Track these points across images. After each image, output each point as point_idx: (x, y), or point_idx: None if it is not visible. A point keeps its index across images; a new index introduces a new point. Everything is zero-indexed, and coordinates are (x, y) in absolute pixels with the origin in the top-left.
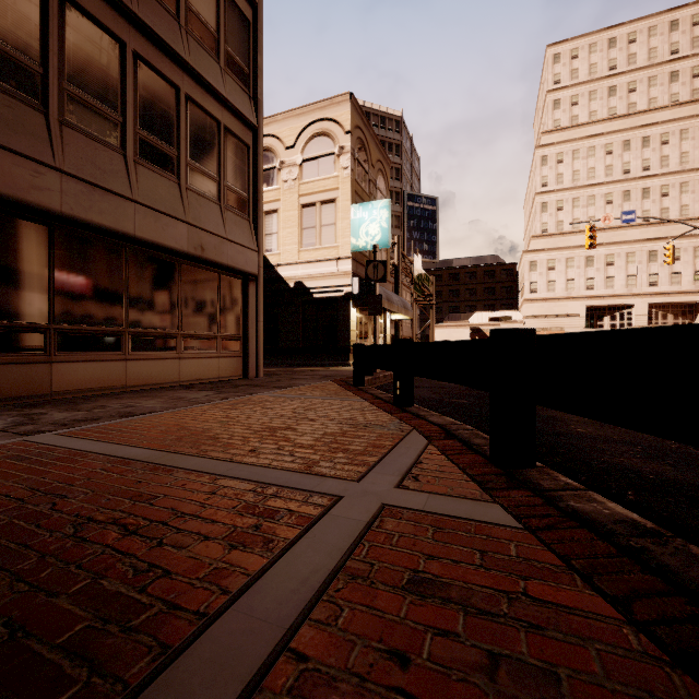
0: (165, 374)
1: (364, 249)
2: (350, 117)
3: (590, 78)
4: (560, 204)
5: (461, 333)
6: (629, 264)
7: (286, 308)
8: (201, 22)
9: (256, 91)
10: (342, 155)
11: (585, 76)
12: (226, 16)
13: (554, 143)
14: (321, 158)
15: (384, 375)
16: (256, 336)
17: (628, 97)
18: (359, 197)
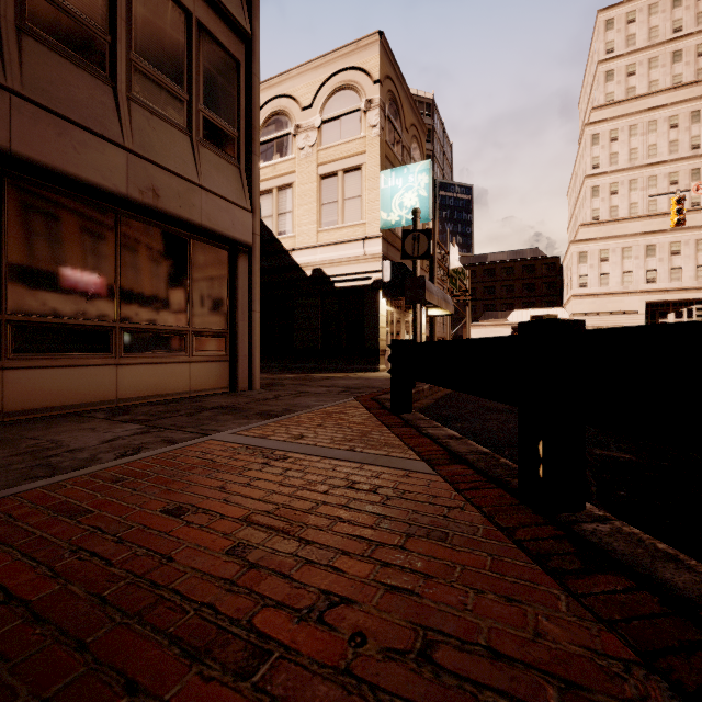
0: (88, 389)
1: (397, 225)
2: (379, 62)
3: (650, 43)
4: (614, 188)
5: (499, 333)
6: (700, 253)
7: (302, 301)
8: None
9: None
10: (369, 110)
11: (644, 42)
12: None
13: (607, 119)
14: (344, 117)
15: (430, 386)
16: (249, 332)
17: (697, 62)
18: (391, 164)
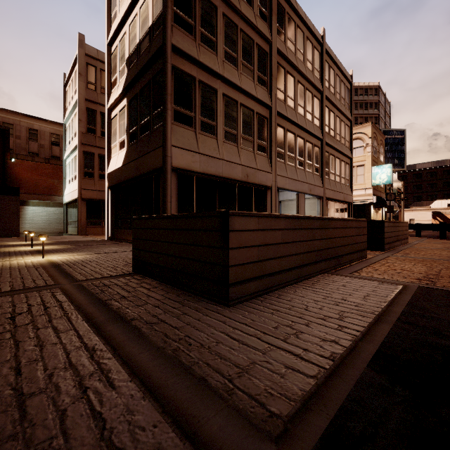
0: None
1: (378, 184)
2: (371, 131)
3: None
4: None
5: (424, 214)
6: None
7: None
8: (342, 138)
9: (351, 147)
10: (367, 147)
11: None
12: (346, 131)
13: None
14: (357, 148)
15: None
16: None
17: None
18: (374, 161)
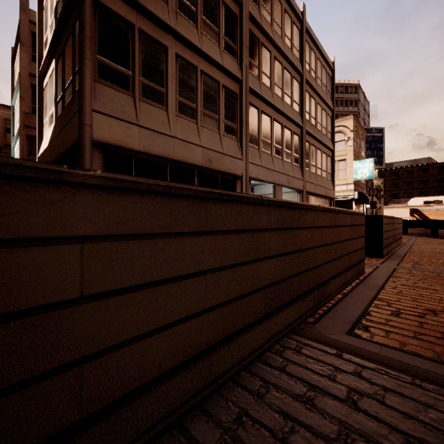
0: None
1: (360, 180)
2: (353, 124)
3: None
4: None
5: (401, 212)
6: None
7: None
8: (324, 128)
9: (333, 138)
10: (349, 140)
11: None
12: (327, 121)
13: None
14: (338, 142)
15: None
16: None
17: None
18: (355, 156)
